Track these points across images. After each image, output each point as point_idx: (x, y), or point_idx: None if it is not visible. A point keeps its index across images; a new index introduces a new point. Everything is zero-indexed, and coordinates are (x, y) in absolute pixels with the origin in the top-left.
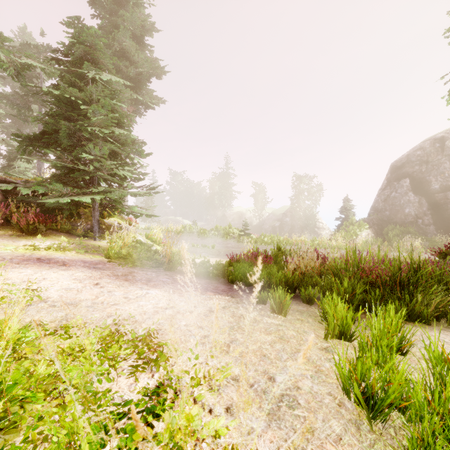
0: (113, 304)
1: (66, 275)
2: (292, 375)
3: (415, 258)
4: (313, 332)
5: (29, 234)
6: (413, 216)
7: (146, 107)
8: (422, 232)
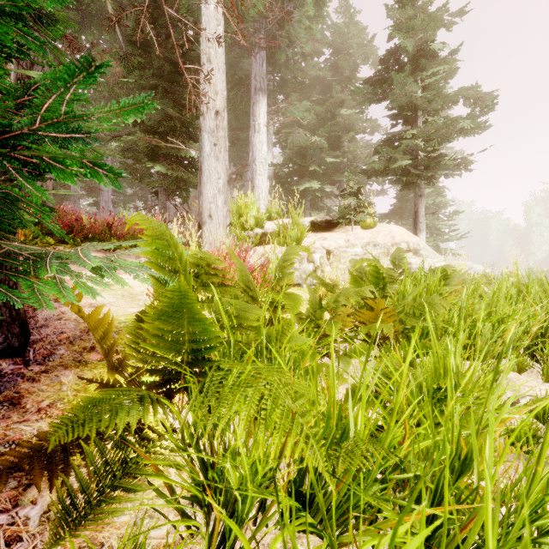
0: None
1: None
2: None
3: None
4: None
5: None
6: None
7: None
8: None
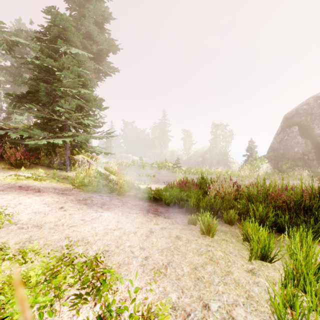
0: (71, 226)
1: (38, 201)
2: (226, 302)
3: (316, 187)
4: (238, 253)
5: (17, 167)
6: (301, 154)
7: (105, 75)
8: (308, 165)
